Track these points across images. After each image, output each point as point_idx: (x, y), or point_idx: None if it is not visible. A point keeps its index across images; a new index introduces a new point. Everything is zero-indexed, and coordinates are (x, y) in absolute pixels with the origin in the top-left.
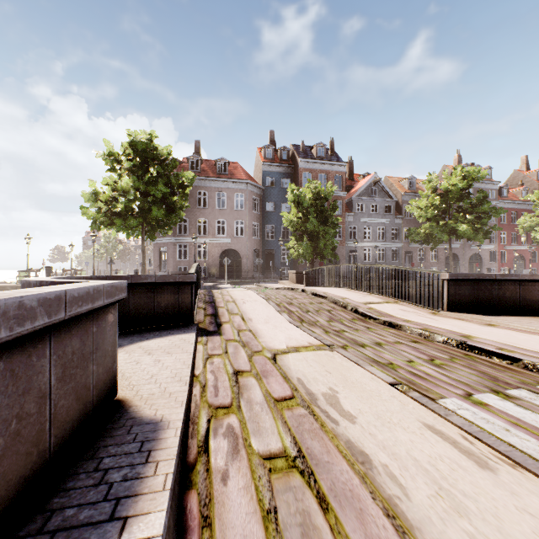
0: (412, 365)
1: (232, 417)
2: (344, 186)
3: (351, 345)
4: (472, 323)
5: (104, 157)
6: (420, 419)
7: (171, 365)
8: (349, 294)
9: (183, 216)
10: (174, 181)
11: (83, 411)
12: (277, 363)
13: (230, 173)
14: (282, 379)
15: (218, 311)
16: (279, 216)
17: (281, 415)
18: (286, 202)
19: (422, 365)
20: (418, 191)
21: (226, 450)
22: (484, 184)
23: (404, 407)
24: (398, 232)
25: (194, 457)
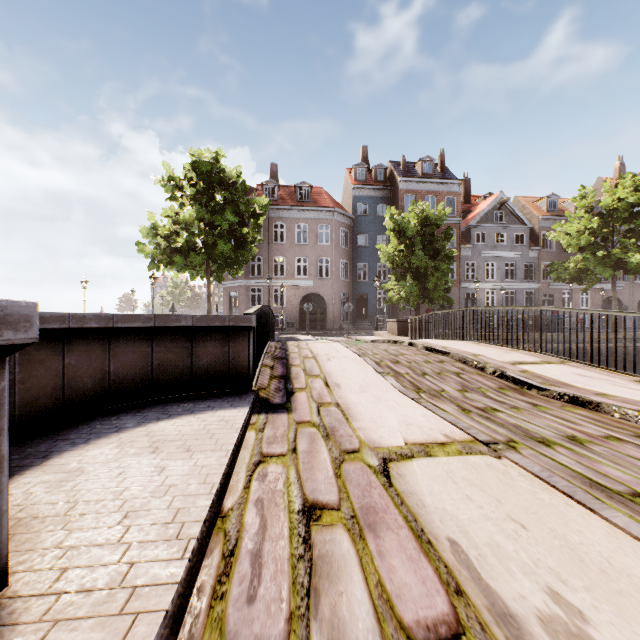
0: None
1: None
2: (458, 211)
3: (522, 441)
4: None
5: (163, 183)
6: None
7: (178, 485)
8: (482, 349)
9: (255, 252)
10: (244, 208)
11: None
12: (393, 485)
13: (312, 201)
14: (413, 541)
15: (291, 371)
16: (373, 251)
17: None
18: (383, 234)
19: None
20: (561, 214)
21: None
22: None
23: None
24: (534, 268)
25: None
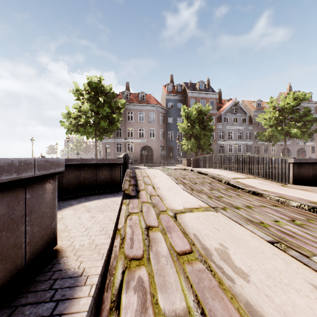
0: (279, 225)
1: (142, 269)
2: (215, 107)
3: (229, 207)
4: (314, 193)
5: (73, 92)
6: (308, 281)
7: (101, 221)
8: (222, 172)
9: (119, 126)
10: (113, 105)
11: (12, 268)
12: (177, 220)
13: (146, 101)
14: (182, 234)
15: (138, 182)
16: (176, 125)
17: (183, 269)
18: (180, 117)
19: (286, 224)
20: (263, 109)
21: (135, 307)
22: (307, 103)
23: (289, 265)
24: (250, 134)
25: (105, 315)
